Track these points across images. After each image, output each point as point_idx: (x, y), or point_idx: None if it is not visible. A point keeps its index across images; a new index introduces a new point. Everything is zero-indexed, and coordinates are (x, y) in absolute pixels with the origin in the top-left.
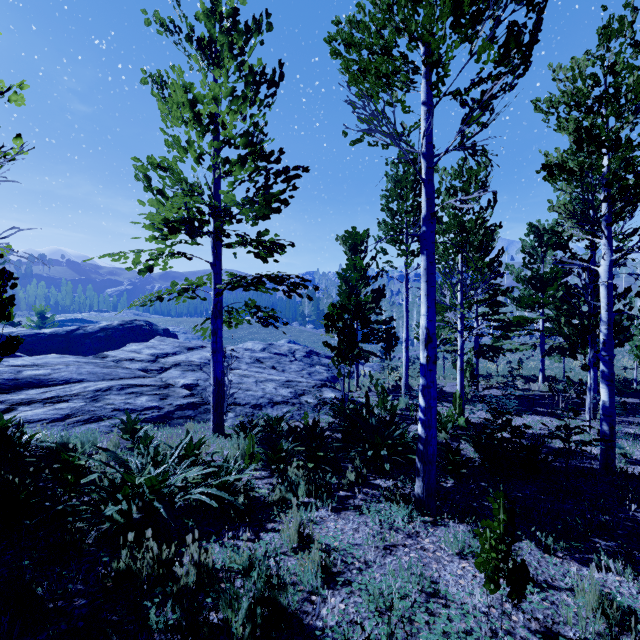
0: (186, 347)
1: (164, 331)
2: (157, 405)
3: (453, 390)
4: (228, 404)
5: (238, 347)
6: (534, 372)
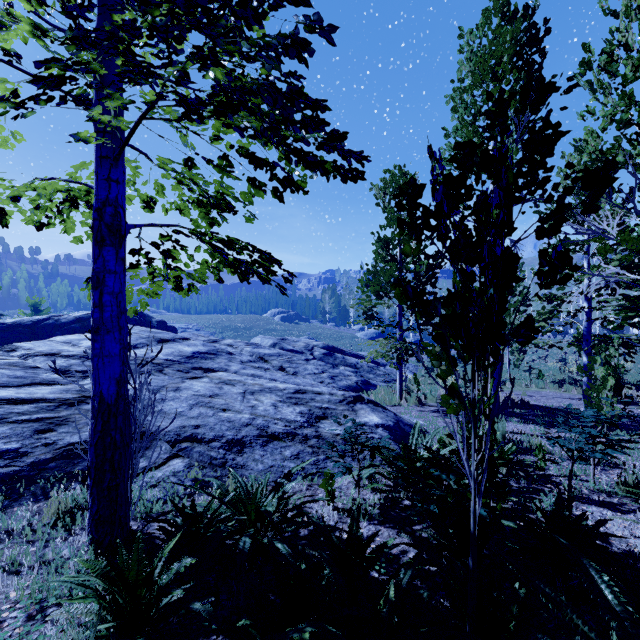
0: (157, 338)
1: (158, 323)
2: (16, 447)
3: (544, 404)
4: (179, 439)
5: (238, 341)
6: (630, 377)
